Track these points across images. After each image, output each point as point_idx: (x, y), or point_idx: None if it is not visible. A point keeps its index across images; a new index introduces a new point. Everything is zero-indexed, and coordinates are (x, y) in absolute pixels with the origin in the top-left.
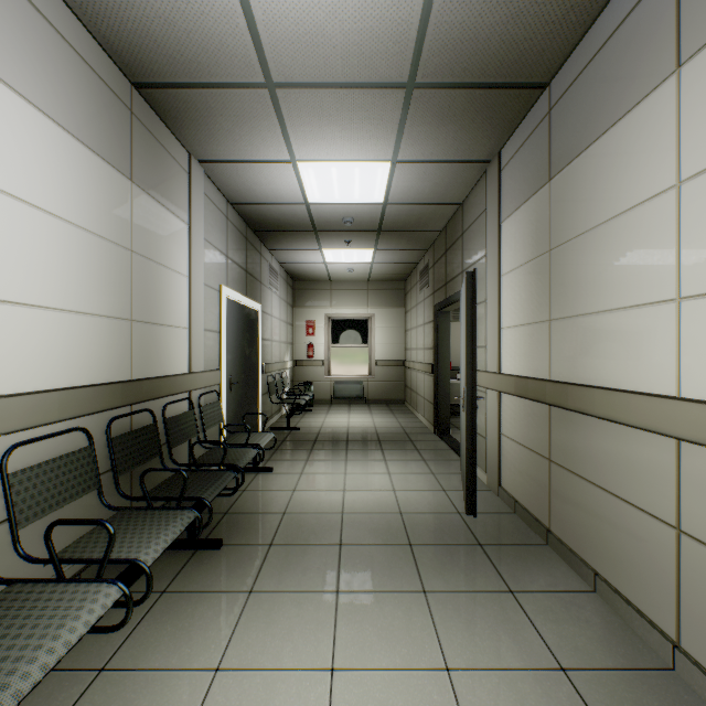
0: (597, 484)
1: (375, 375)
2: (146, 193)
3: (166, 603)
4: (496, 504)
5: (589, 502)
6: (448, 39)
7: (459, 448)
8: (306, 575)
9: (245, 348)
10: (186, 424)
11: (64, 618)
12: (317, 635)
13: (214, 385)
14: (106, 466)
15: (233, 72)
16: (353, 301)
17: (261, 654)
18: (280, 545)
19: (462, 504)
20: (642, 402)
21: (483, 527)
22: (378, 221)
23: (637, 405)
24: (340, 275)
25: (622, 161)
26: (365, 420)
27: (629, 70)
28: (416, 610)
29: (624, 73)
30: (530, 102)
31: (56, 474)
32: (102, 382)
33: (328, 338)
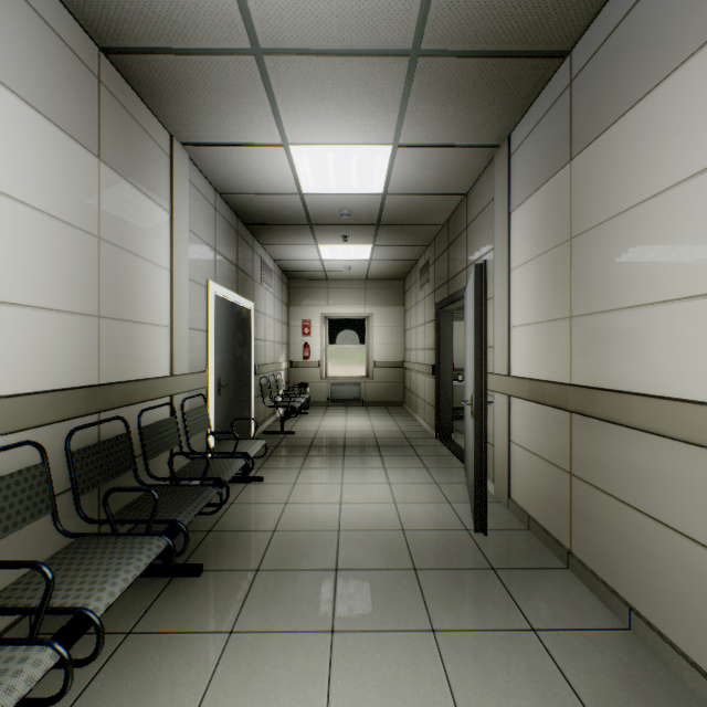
0: (632, 505)
1: (373, 376)
2: (117, 174)
3: (130, 649)
4: (507, 519)
5: (621, 525)
6: None
7: (462, 454)
8: (296, 609)
9: (236, 348)
10: (167, 432)
11: None
12: (307, 693)
13: (200, 388)
14: (66, 483)
15: (214, 34)
16: (350, 300)
17: None
18: (268, 571)
19: (470, 519)
20: (696, 412)
21: (495, 547)
22: (377, 214)
23: (688, 416)
24: (337, 273)
25: (666, 129)
26: (363, 424)
27: (675, 20)
28: (424, 656)
29: (669, 25)
30: (547, 74)
31: None
32: (60, 387)
33: (324, 338)
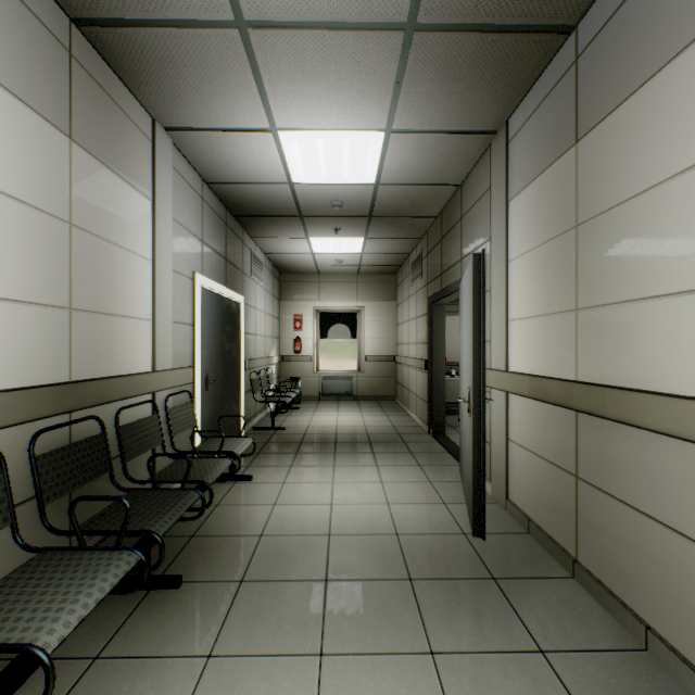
0: (648, 515)
1: (365, 371)
2: (92, 156)
3: (95, 678)
4: (506, 521)
5: (636, 535)
6: None
7: (456, 451)
8: (282, 628)
9: (224, 342)
10: (148, 431)
11: None
12: None
13: (185, 384)
14: (31, 490)
15: (193, 3)
16: (342, 294)
17: None
18: (253, 582)
19: (467, 522)
20: None
21: (495, 554)
22: (369, 205)
23: None
24: (328, 266)
25: (690, 100)
26: (355, 419)
27: None
28: (423, 685)
29: None
30: (550, 52)
31: None
32: (24, 385)
33: (316, 332)
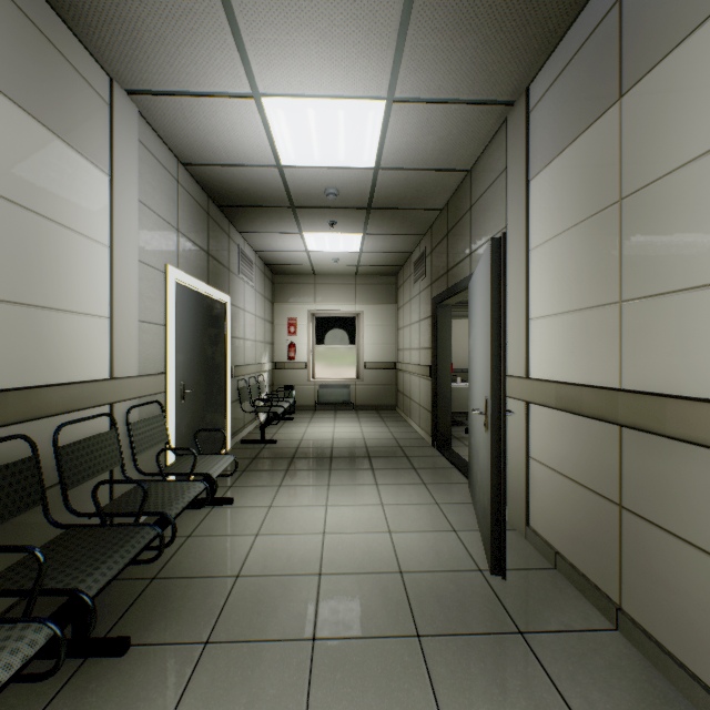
0: None
1: (364, 378)
2: (20, 108)
3: None
4: (527, 553)
5: None
6: None
7: (464, 466)
8: None
9: (206, 346)
10: (101, 450)
11: None
12: None
13: (155, 394)
14: None
15: None
16: (339, 297)
17: None
18: (221, 643)
19: (482, 554)
20: None
21: (518, 597)
22: (368, 194)
23: None
24: (324, 266)
25: None
26: (353, 430)
27: None
28: None
29: None
30: None
31: None
32: None
33: (311, 337)
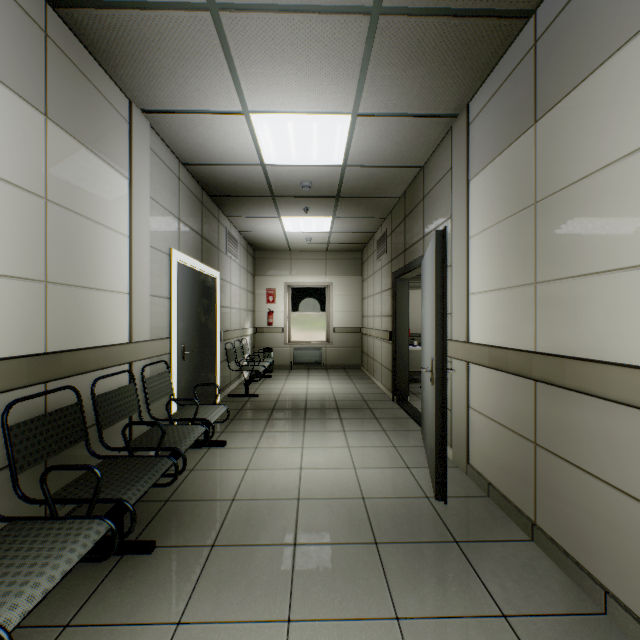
0: (608, 482)
1: (333, 341)
2: (68, 134)
3: None
4: (466, 485)
5: (595, 501)
6: None
7: (419, 417)
8: (251, 593)
9: (200, 315)
10: (124, 399)
11: None
12: None
13: (162, 355)
14: (5, 459)
15: None
16: (312, 270)
17: None
18: (224, 546)
19: (430, 485)
20: None
21: (456, 517)
22: (337, 186)
23: None
24: (299, 244)
25: None
26: (324, 386)
27: None
28: None
29: None
30: (509, 36)
31: None
32: None
33: (287, 305)
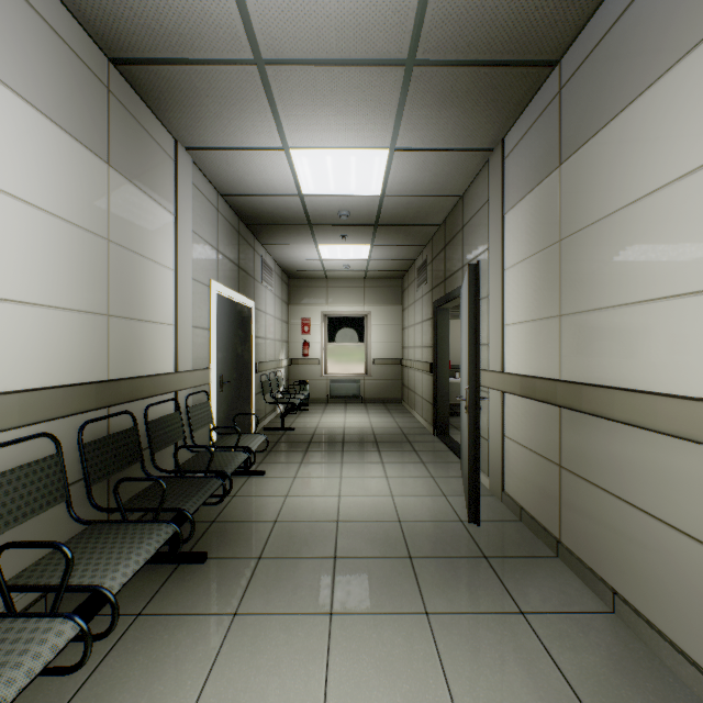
0: (616, 495)
1: (372, 374)
2: (125, 179)
3: (140, 629)
4: (501, 511)
5: (606, 514)
6: (452, 7)
7: (459, 449)
8: (296, 593)
9: (237, 346)
10: (172, 426)
11: (2, 666)
12: (307, 668)
13: (203, 385)
14: (78, 474)
15: (218, 45)
16: (349, 299)
17: (244, 692)
18: (270, 558)
19: (464, 511)
20: (672, 405)
21: (488, 537)
22: (375, 214)
23: (666, 409)
24: (336, 272)
25: (646, 138)
26: (362, 420)
27: (655, 35)
28: (418, 636)
29: (649, 40)
30: (538, 82)
31: (15, 487)
32: (73, 382)
33: (324, 336)
